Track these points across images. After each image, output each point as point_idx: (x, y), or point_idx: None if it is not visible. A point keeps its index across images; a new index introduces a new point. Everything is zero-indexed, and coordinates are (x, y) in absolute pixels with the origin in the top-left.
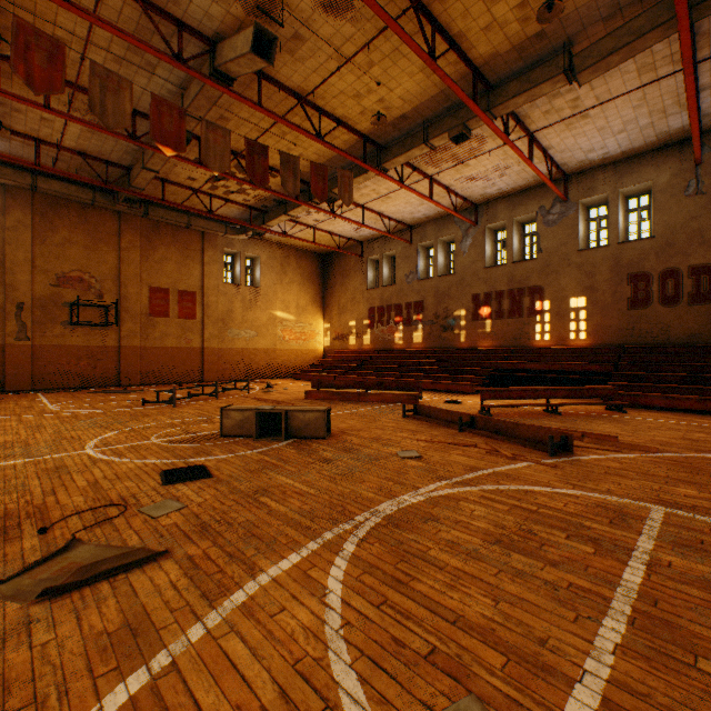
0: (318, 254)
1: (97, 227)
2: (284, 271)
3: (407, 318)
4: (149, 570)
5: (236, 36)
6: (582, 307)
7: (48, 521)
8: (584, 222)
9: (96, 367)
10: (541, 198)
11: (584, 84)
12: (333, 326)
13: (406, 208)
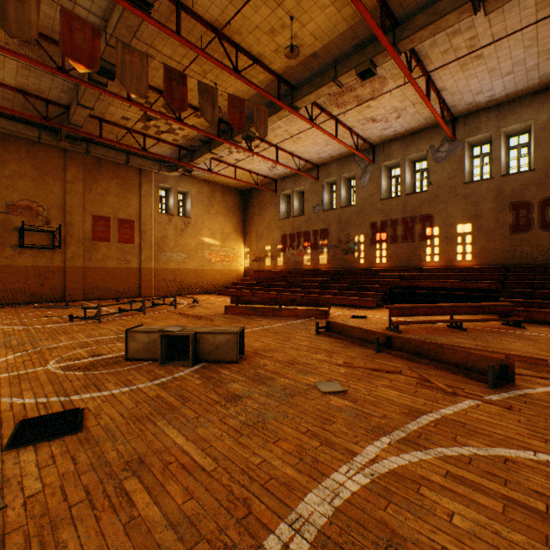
0: (239, 191)
1: (44, 162)
2: (211, 204)
3: (314, 243)
4: None
5: None
6: (468, 232)
7: None
8: (469, 159)
9: (43, 284)
10: (431, 138)
11: (484, 21)
12: (252, 250)
13: (313, 148)
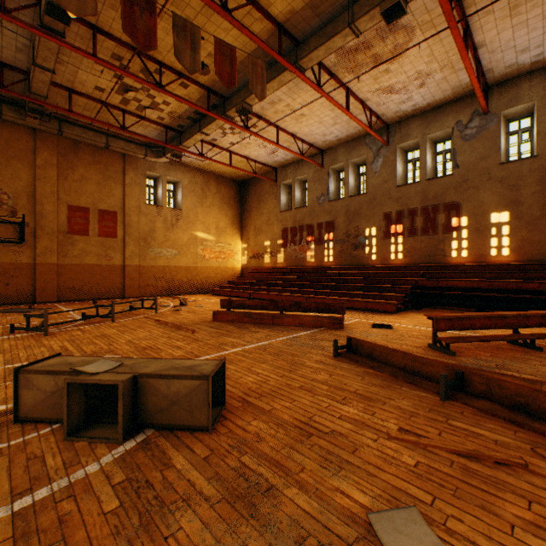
0: (236, 181)
1: (9, 143)
2: (205, 195)
3: (318, 237)
4: None
5: None
6: (505, 222)
7: None
8: (504, 136)
9: (8, 284)
10: (458, 112)
11: None
12: (250, 245)
13: (319, 128)
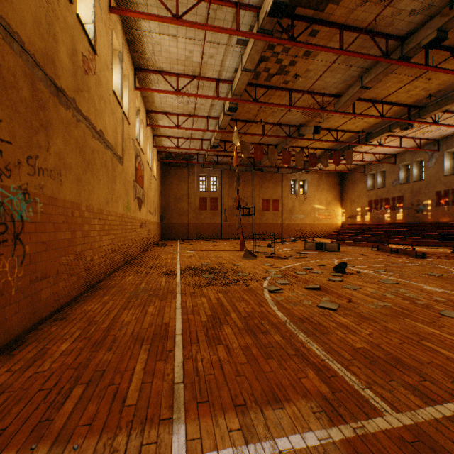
0: (337, 173)
1: (245, 178)
2: (319, 185)
3: (392, 206)
4: (305, 258)
5: (307, 127)
6: None
7: (282, 255)
8: None
9: (245, 231)
10: None
11: None
12: (347, 211)
13: (388, 148)
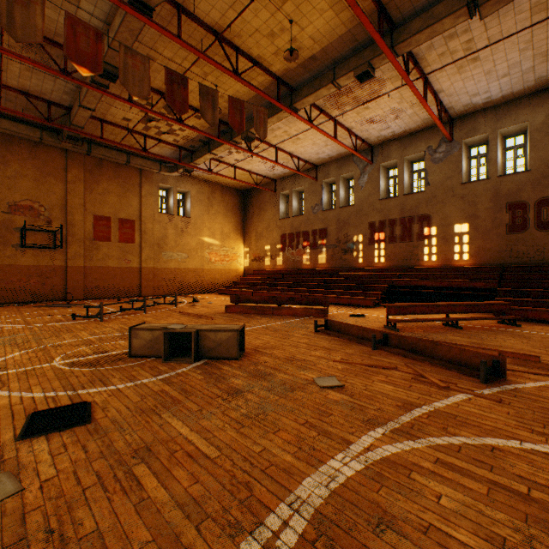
0: (239, 191)
1: (45, 162)
2: (211, 204)
3: (313, 242)
4: None
5: None
6: (465, 232)
7: None
8: (466, 159)
9: (44, 284)
10: (429, 139)
11: (480, 25)
12: (252, 249)
13: (312, 149)
